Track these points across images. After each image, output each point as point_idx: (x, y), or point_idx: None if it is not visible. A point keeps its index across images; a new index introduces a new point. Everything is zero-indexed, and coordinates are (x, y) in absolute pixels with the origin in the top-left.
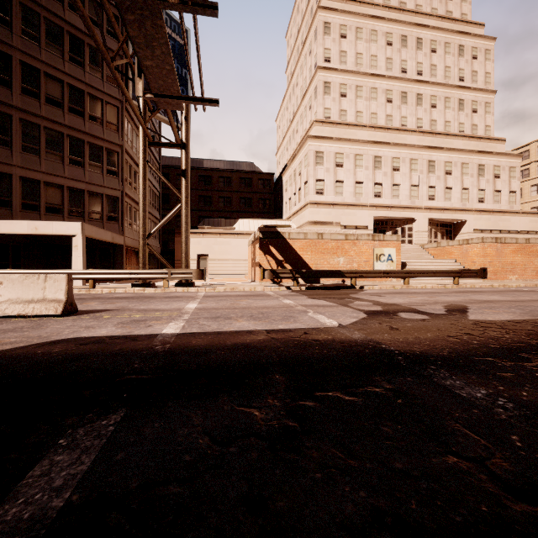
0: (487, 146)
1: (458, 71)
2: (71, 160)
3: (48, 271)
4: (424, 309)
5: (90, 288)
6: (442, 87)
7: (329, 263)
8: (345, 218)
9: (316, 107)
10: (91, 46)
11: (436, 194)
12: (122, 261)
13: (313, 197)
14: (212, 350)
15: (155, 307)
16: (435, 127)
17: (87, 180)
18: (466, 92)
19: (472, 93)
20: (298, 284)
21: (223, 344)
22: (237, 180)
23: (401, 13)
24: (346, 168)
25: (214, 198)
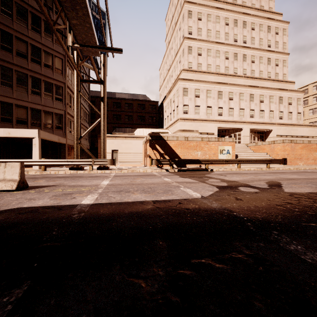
0: (284, 86)
1: (267, 41)
2: (33, 91)
3: (15, 160)
4: (254, 185)
5: (42, 171)
6: (258, 50)
7: (191, 155)
8: (200, 128)
9: (183, 61)
10: (45, 21)
11: (254, 114)
12: (65, 153)
13: (182, 115)
14: (113, 217)
15: (81, 183)
16: (254, 74)
17: (42, 103)
18: (272, 54)
19: (275, 54)
20: (173, 168)
21: (122, 212)
22: (136, 105)
23: (234, 6)
24: (201, 98)
25: (122, 116)
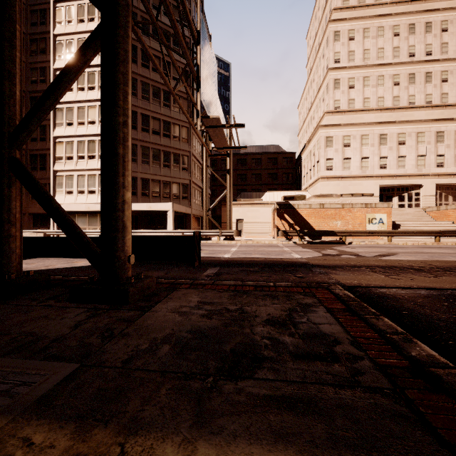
0: None
1: None
2: (164, 165)
3: (159, 231)
4: (363, 254)
5: None
6: (454, 61)
7: (328, 225)
8: (351, 187)
9: (327, 100)
10: None
11: (445, 161)
12: (190, 224)
13: (324, 172)
14: (242, 261)
15: (216, 249)
16: (447, 99)
17: (171, 175)
18: None
19: None
20: (304, 240)
21: (246, 260)
22: (266, 160)
23: (409, 4)
24: (353, 147)
25: (248, 175)
